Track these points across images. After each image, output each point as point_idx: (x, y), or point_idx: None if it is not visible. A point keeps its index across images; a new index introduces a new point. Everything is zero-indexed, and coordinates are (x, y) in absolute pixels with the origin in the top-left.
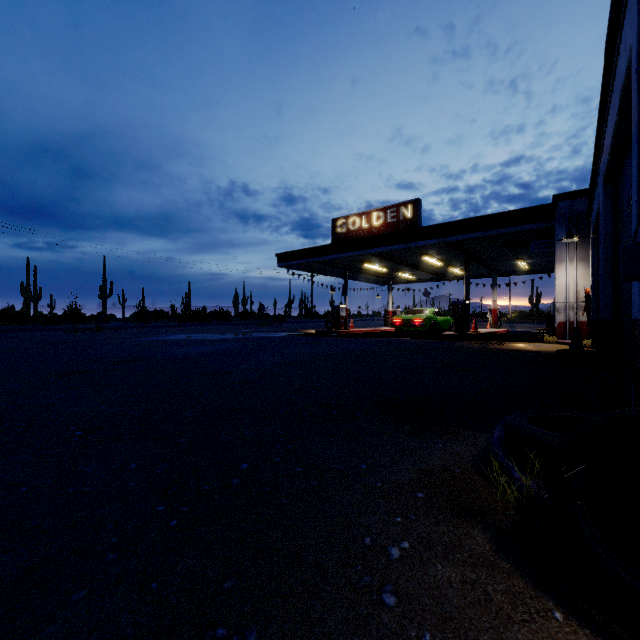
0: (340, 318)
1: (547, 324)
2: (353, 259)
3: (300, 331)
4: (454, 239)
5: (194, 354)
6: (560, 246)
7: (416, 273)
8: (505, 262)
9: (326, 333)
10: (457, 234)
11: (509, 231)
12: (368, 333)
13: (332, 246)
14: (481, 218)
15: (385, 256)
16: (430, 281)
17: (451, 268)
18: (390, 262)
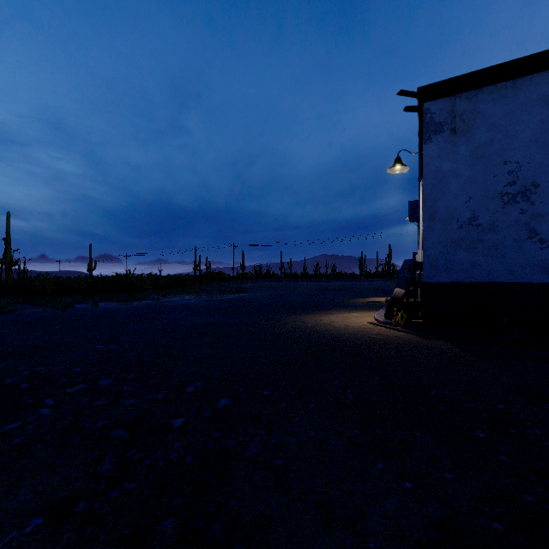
0: None
1: None
2: None
3: None
4: None
5: None
6: None
7: None
8: None
9: None
10: None
11: None
12: None
13: None
14: None
15: None
16: None
17: None
18: None
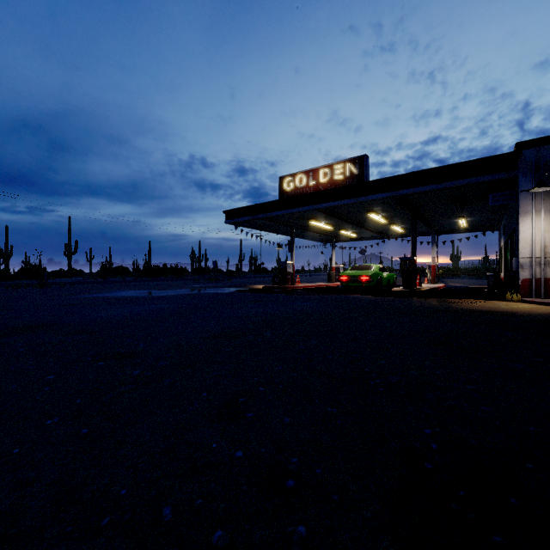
0: (287, 274)
1: (494, 280)
2: (300, 216)
3: (248, 286)
4: (406, 192)
5: (116, 318)
6: (524, 197)
7: (358, 231)
8: (445, 220)
9: (273, 289)
10: (409, 187)
11: (467, 182)
12: (314, 288)
13: (279, 202)
14: (436, 169)
15: (332, 212)
16: (370, 239)
17: (393, 226)
18: (335, 219)
